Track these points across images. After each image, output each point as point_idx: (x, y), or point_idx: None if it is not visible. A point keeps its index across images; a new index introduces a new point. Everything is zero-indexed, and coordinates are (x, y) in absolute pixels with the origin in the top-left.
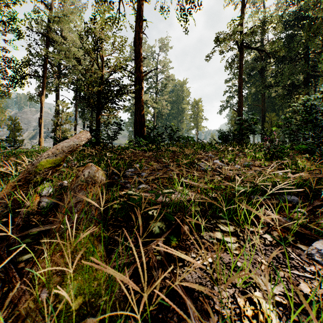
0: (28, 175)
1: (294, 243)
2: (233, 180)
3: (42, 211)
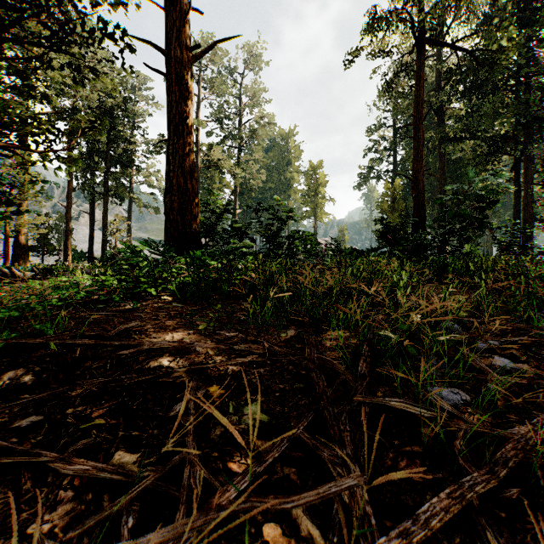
0: None
1: None
2: None
3: None
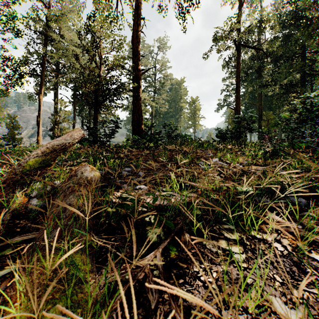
0: (14, 176)
1: (308, 253)
2: (234, 180)
3: (30, 215)
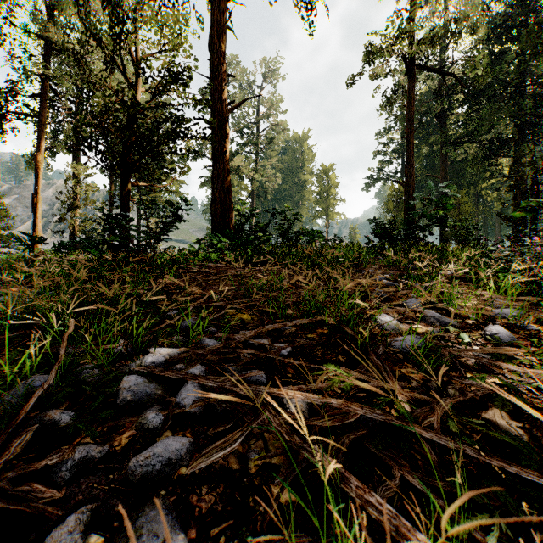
0: None
1: None
2: None
3: None
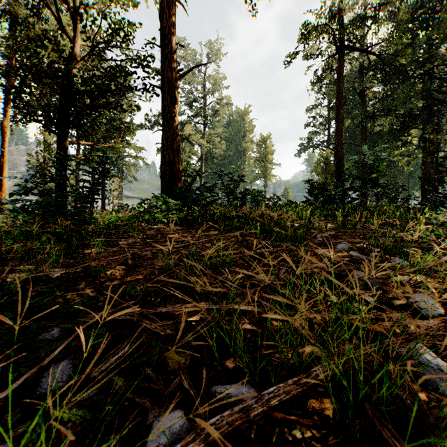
0: None
1: None
2: None
3: None
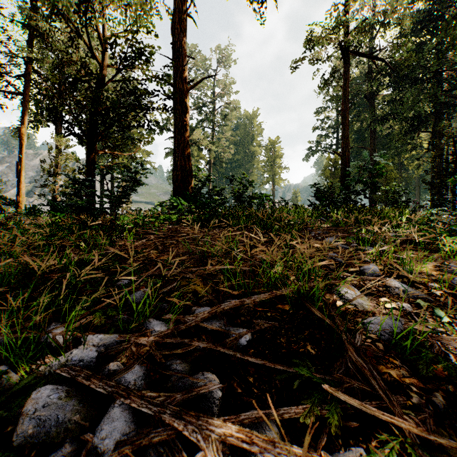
0: None
1: None
2: None
3: None
